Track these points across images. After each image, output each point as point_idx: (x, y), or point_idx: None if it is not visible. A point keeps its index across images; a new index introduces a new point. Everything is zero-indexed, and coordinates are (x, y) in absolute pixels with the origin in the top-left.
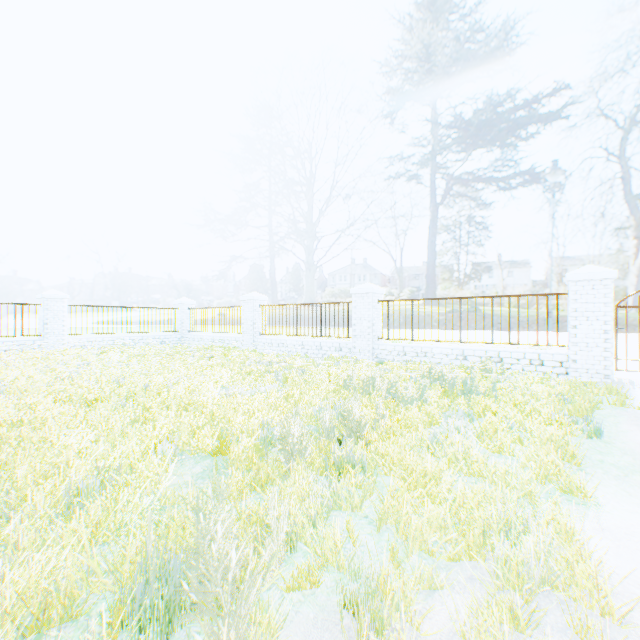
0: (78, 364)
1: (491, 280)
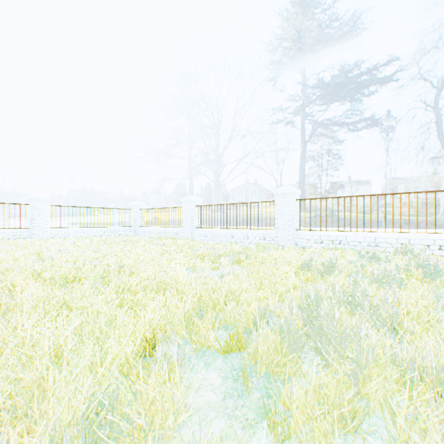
0: (58, 249)
1: (350, 192)
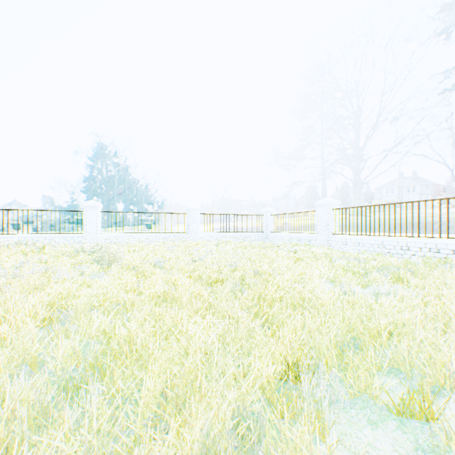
0: (204, 251)
1: None
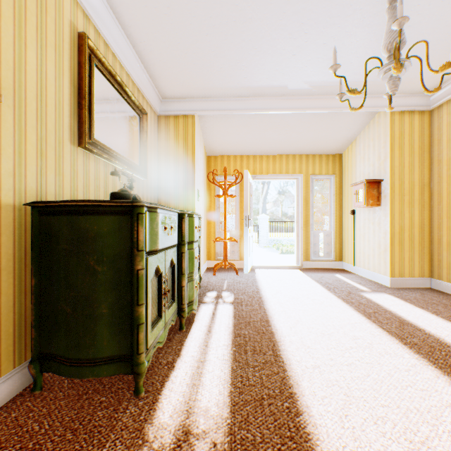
0: None
1: None
